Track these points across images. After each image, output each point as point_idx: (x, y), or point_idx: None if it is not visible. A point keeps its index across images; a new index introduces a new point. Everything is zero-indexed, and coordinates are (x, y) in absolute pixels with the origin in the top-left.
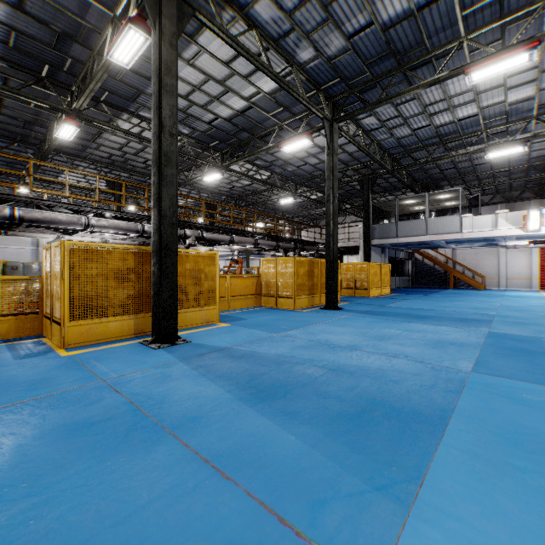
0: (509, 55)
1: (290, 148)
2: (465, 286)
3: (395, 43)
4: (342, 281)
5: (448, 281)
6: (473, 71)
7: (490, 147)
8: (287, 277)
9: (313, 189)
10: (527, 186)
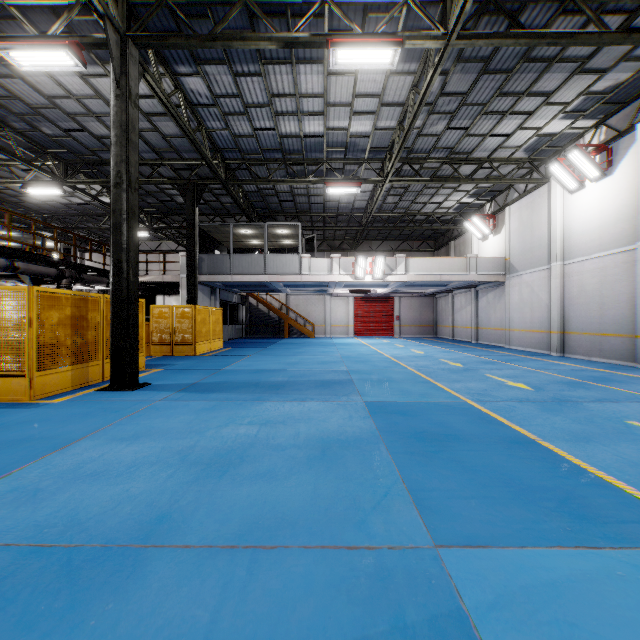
0: (377, 43)
1: (30, 61)
2: (298, 334)
3: None
4: (153, 333)
5: (282, 329)
6: (340, 46)
7: (331, 181)
8: (11, 329)
9: (101, 181)
10: (347, 237)
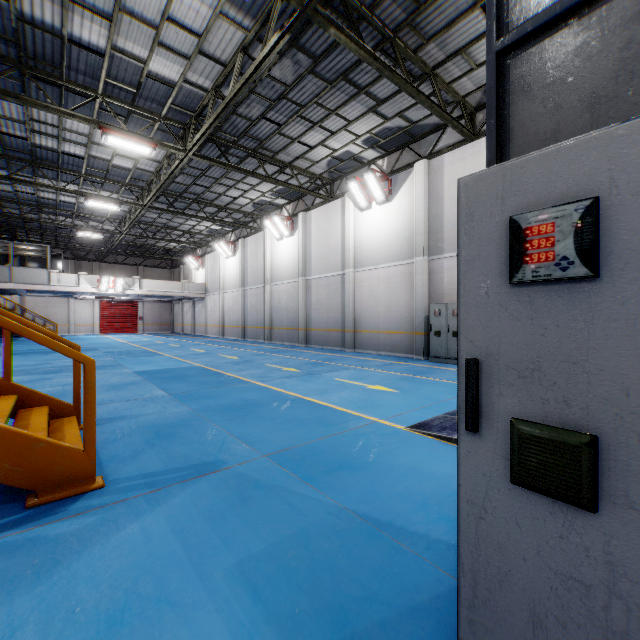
0: (110, 204)
1: None
2: None
3: (38, 152)
4: None
5: None
6: (91, 201)
7: (80, 227)
8: None
9: None
10: (93, 250)
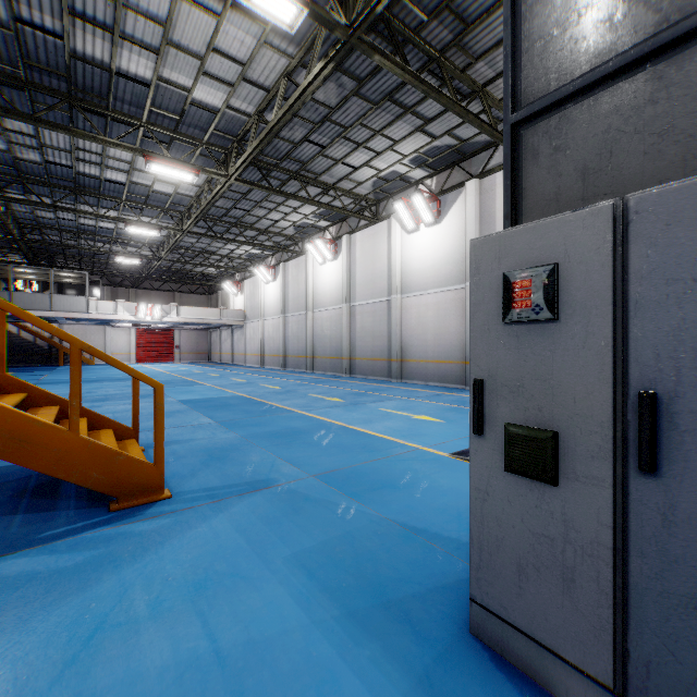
0: (150, 230)
1: None
2: None
3: (80, 180)
4: None
5: (55, 358)
6: (131, 227)
7: (119, 253)
8: None
9: None
10: (129, 276)
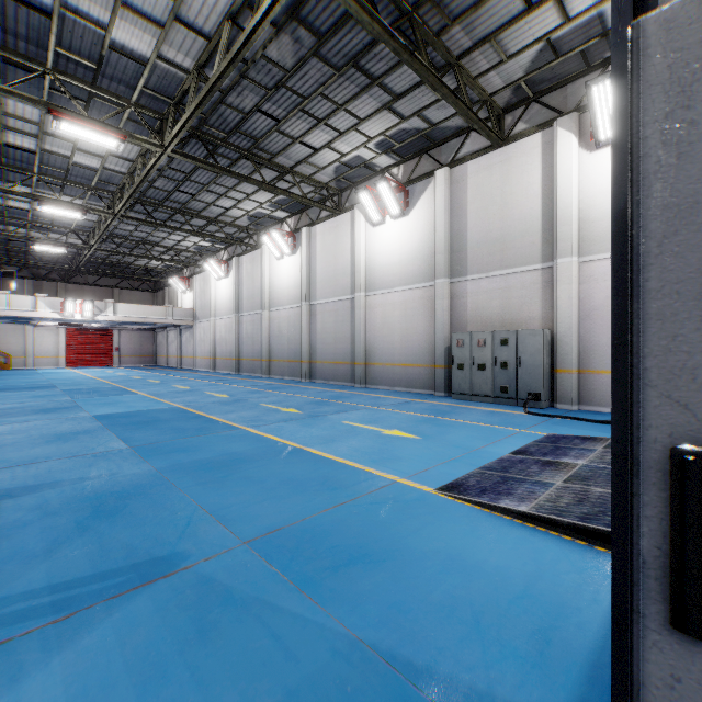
0: (71, 210)
1: None
2: None
3: None
4: None
5: None
6: (47, 206)
7: (37, 239)
8: None
9: None
10: (57, 268)
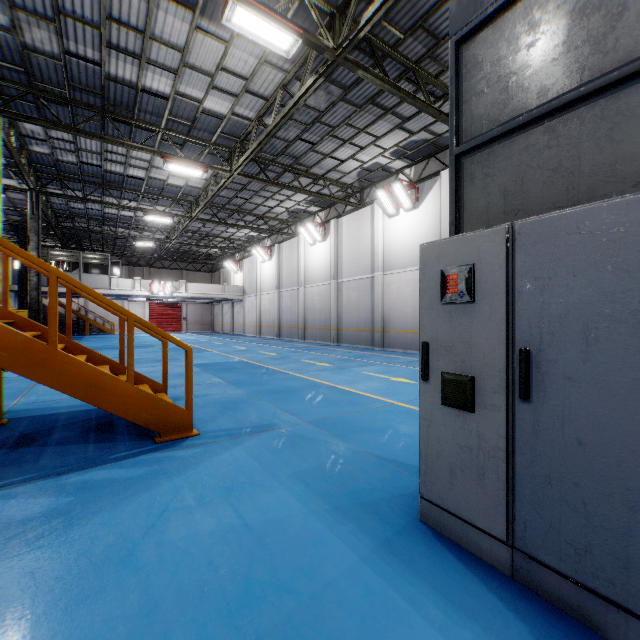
0: (164, 217)
1: None
2: (97, 332)
3: (107, 176)
4: None
5: (81, 328)
6: (149, 216)
7: (136, 237)
8: None
9: None
10: (143, 257)
